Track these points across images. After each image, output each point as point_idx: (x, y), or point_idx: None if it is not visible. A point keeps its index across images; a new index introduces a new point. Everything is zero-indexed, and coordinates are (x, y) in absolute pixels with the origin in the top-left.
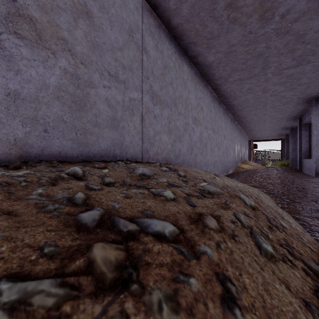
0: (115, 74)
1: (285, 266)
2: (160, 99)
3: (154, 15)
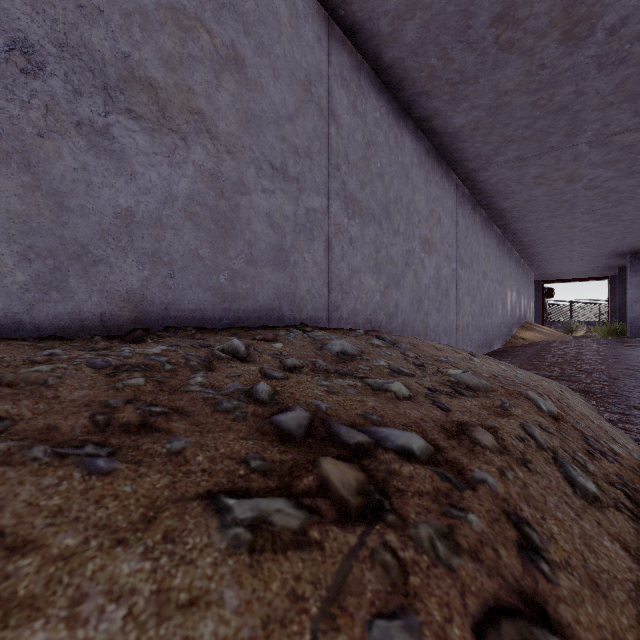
0: (282, 165)
1: (620, 516)
2: (361, 207)
3: (349, 47)
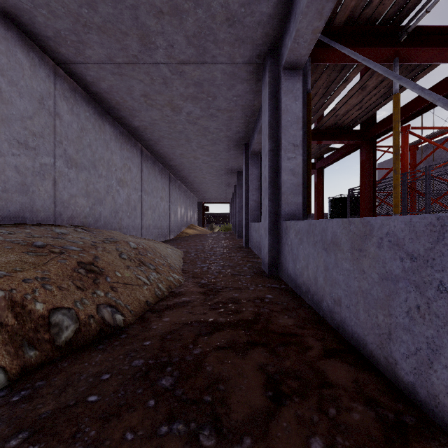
0: (25, 141)
1: (129, 261)
2: (76, 162)
3: (69, 80)
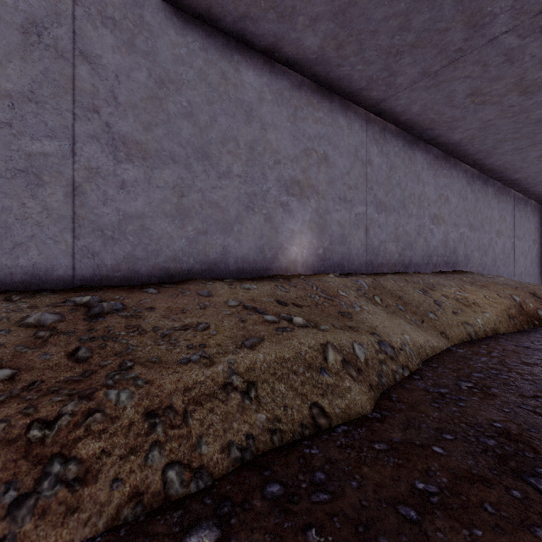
0: (455, 222)
1: None
2: (473, 226)
3: (470, 169)
